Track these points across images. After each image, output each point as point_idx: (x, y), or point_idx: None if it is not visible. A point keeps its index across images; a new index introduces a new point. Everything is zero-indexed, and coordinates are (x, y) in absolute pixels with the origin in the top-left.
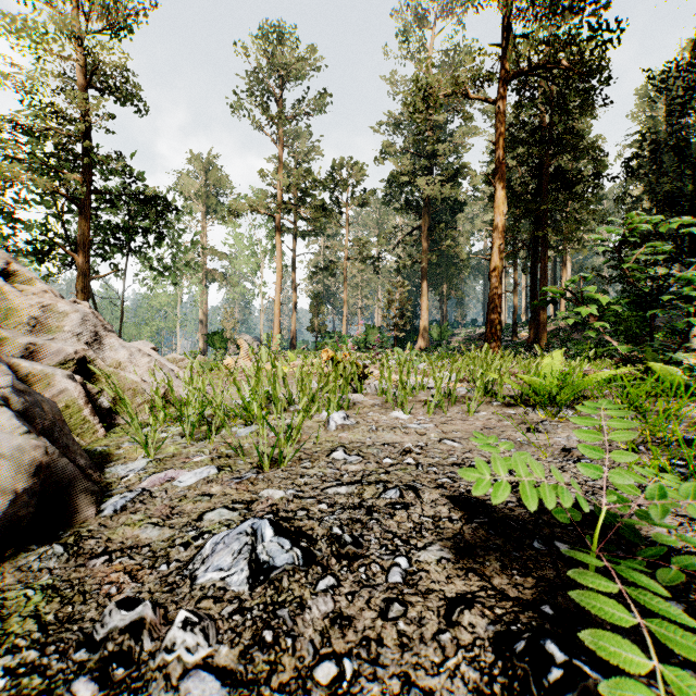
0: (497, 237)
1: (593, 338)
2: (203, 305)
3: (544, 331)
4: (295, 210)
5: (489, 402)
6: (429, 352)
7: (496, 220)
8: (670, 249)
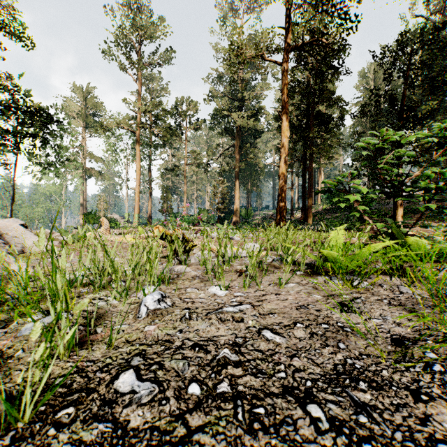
0: (283, 152)
1: (338, 218)
2: (83, 193)
3: (310, 213)
4: (150, 128)
5: (293, 272)
6: (240, 226)
7: (283, 140)
8: (410, 154)
